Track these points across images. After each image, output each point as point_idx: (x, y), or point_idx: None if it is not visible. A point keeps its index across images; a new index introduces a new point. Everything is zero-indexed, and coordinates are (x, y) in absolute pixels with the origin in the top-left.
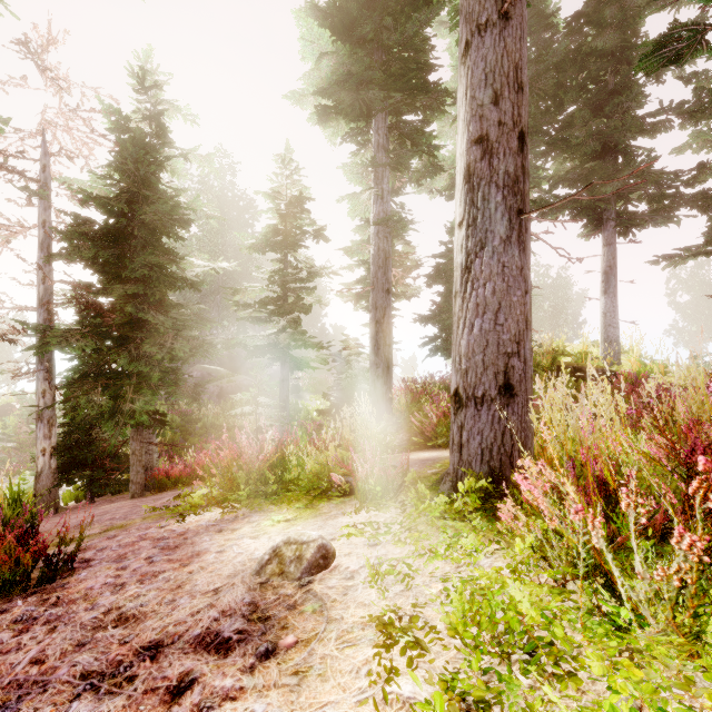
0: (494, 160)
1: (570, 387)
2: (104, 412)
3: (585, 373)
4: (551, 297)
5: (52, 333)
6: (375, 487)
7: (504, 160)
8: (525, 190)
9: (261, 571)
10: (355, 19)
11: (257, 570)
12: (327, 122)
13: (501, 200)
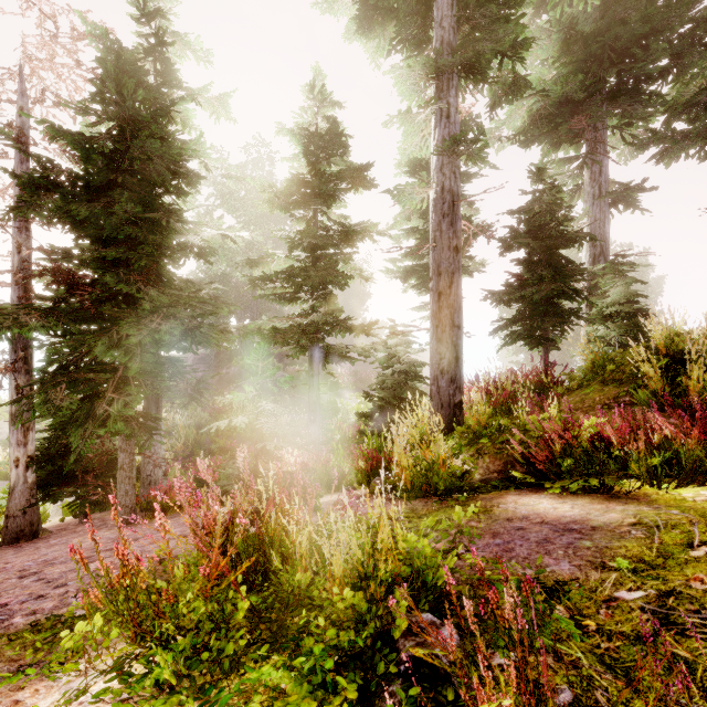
0: None
1: None
2: (77, 415)
3: None
4: None
5: (5, 309)
6: None
7: None
8: None
9: None
10: None
11: None
12: (369, 31)
13: None
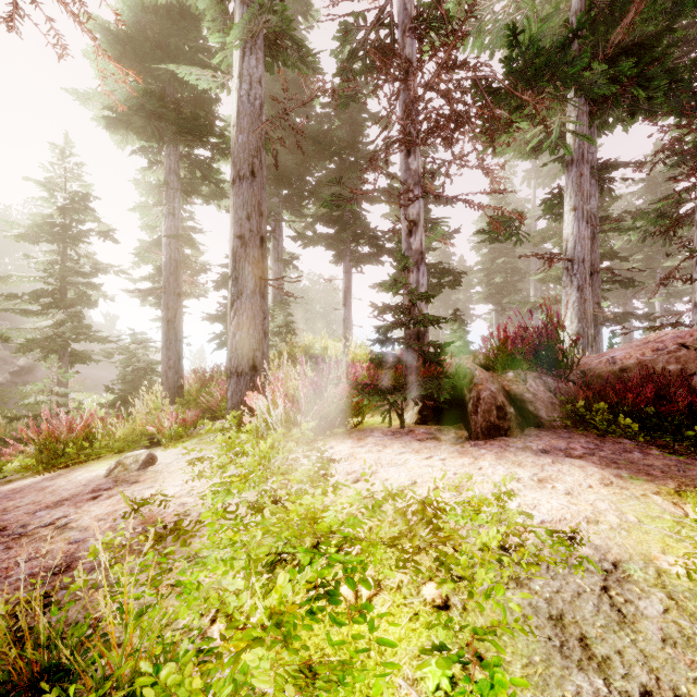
0: (248, 249)
1: (314, 370)
2: None
3: (324, 361)
4: (322, 301)
5: None
6: (177, 432)
7: (253, 250)
8: (264, 266)
9: (111, 473)
10: (147, 53)
11: (108, 473)
12: (116, 130)
13: (251, 271)
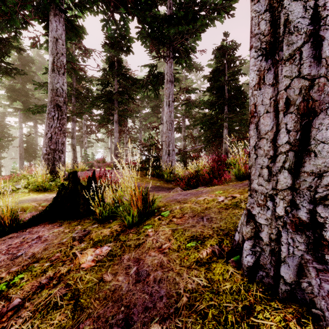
0: None
1: None
2: None
3: None
4: None
5: None
6: None
7: None
8: None
9: None
10: (16, 90)
11: None
12: (2, 105)
13: None
